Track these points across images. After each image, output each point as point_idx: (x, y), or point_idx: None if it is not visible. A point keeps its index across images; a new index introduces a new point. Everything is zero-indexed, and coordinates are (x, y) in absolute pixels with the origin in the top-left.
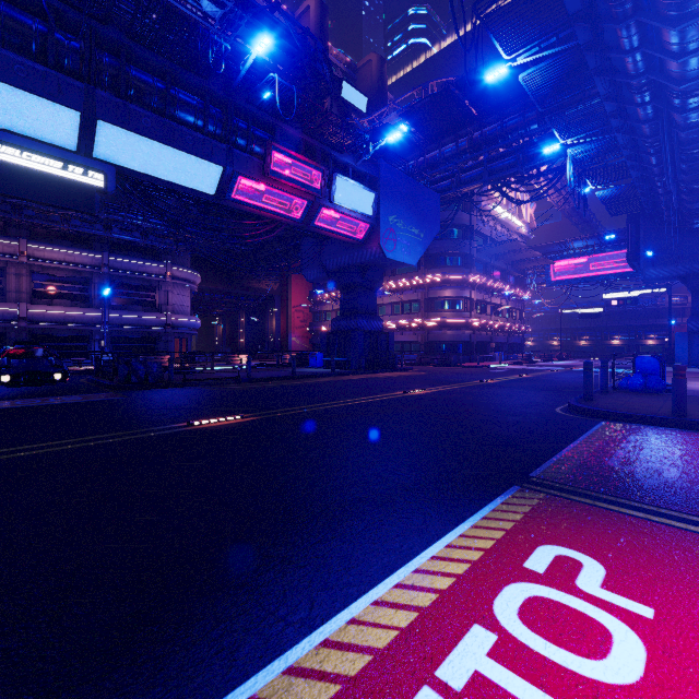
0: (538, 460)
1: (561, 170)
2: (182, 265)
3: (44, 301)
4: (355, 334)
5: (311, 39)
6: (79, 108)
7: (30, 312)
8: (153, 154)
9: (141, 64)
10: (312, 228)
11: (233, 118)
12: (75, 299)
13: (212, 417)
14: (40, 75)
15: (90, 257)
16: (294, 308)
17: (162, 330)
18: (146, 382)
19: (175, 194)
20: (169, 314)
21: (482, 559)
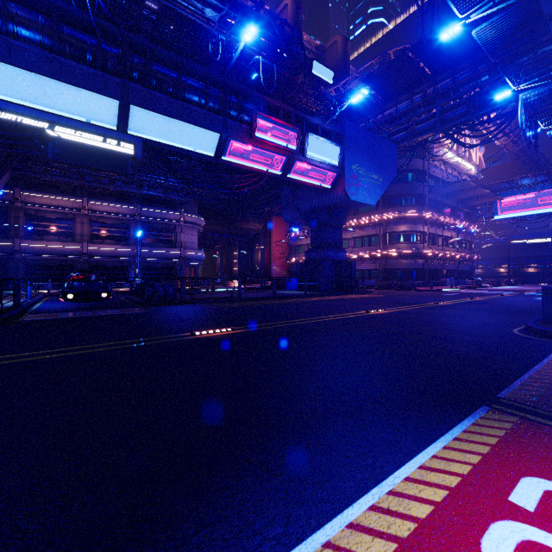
0: (504, 380)
1: (512, 115)
2: (192, 212)
3: (98, 241)
4: (324, 263)
5: (288, 30)
6: (118, 98)
7: (89, 249)
8: (169, 128)
9: (161, 61)
10: (289, 178)
11: (227, 95)
12: (119, 239)
13: (210, 329)
14: (92, 76)
15: (128, 208)
16: (275, 243)
17: (177, 261)
18: (165, 300)
19: (185, 158)
20: (182, 249)
21: (460, 486)
